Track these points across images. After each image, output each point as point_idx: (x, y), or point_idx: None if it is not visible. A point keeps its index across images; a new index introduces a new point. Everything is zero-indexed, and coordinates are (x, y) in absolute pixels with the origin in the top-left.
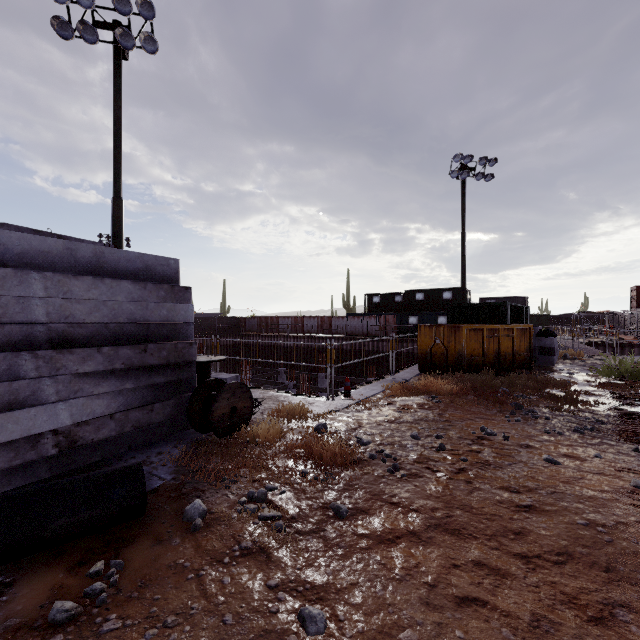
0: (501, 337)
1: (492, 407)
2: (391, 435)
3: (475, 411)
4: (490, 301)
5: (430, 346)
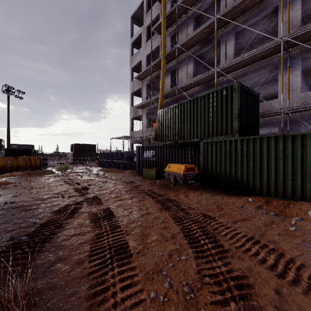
0: (32, 160)
1: (34, 176)
2: (12, 181)
3: (30, 177)
4: (14, 146)
5: (5, 164)
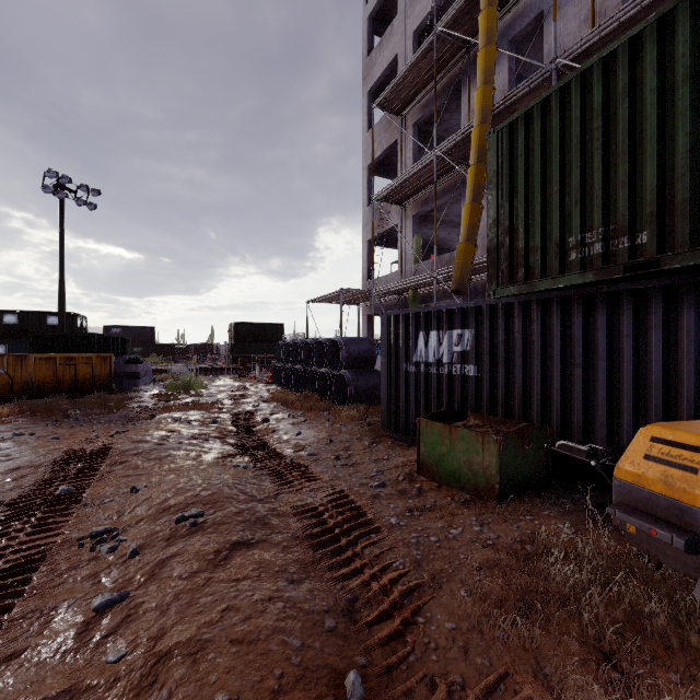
0: (79, 365)
1: (40, 420)
2: None
3: (20, 425)
4: (117, 329)
5: None
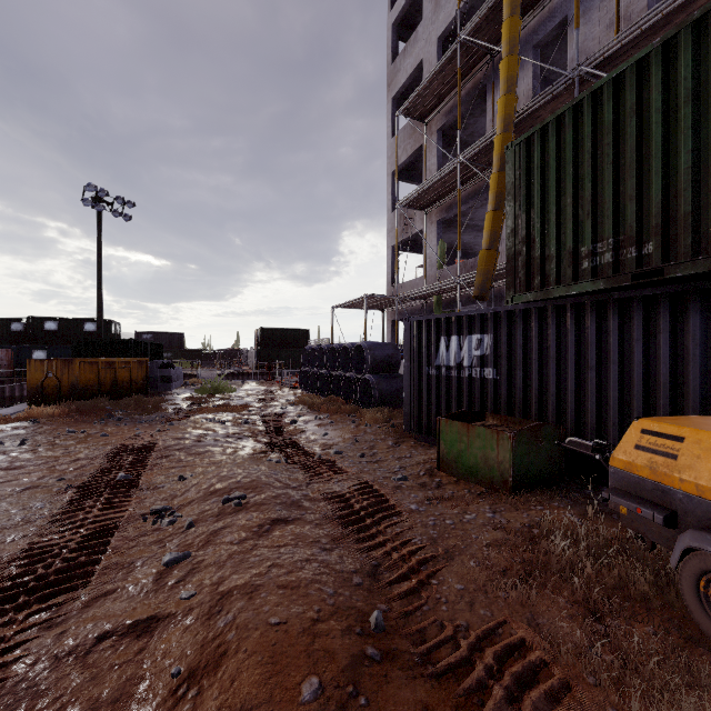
0: (119, 369)
1: (88, 419)
2: None
3: (71, 424)
4: (147, 335)
5: (42, 380)
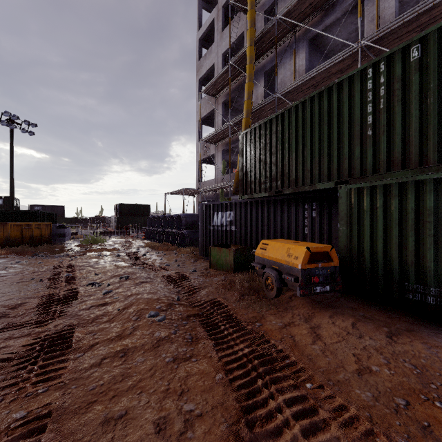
0: (34, 228)
1: (23, 256)
2: None
3: (14, 259)
4: (38, 207)
5: None
